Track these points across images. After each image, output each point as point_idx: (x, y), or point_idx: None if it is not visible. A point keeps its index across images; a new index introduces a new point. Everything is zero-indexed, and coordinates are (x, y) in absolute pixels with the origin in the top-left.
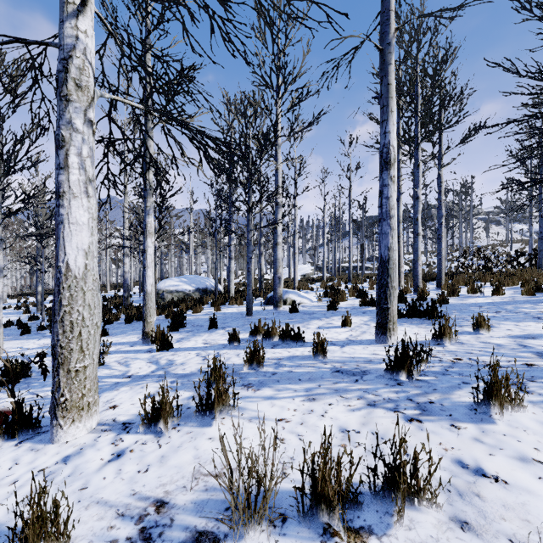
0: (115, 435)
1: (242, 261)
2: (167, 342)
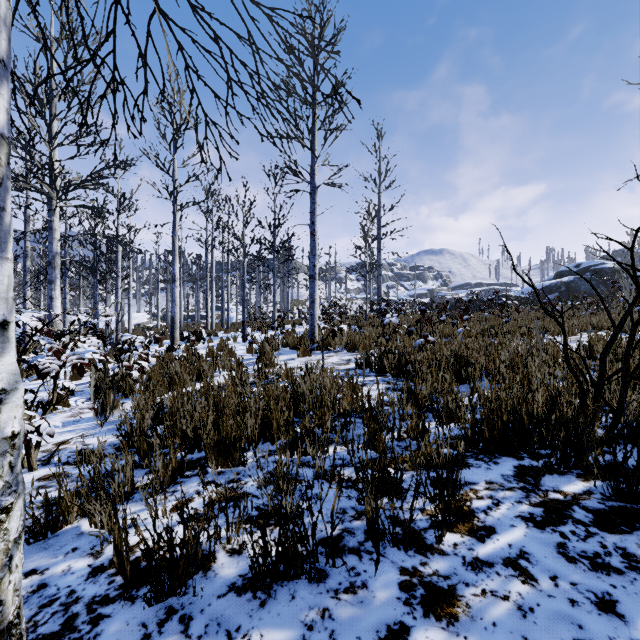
0: None
1: None
2: None
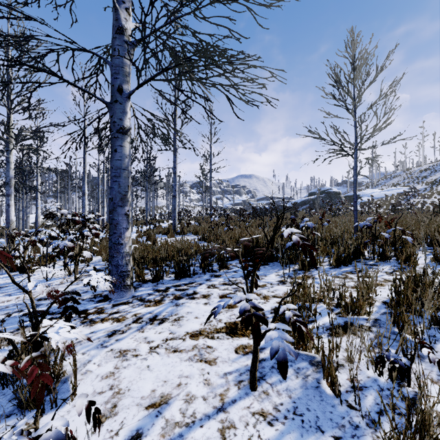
0: None
1: None
2: None
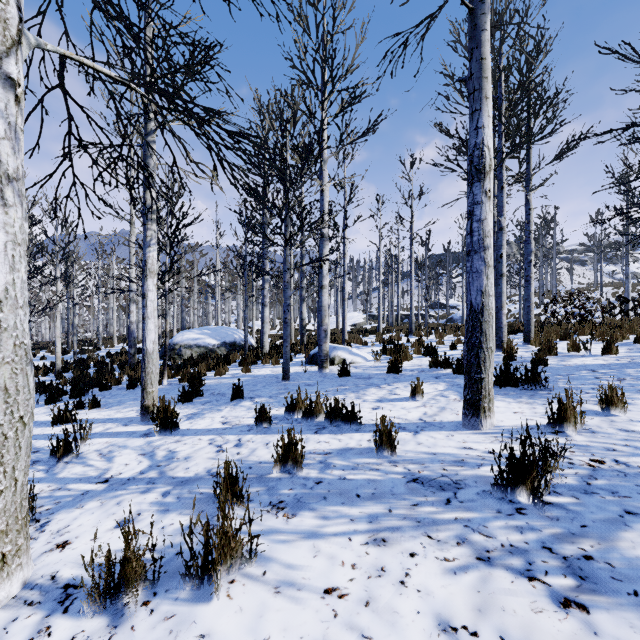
0: (42, 617)
1: (280, 308)
2: (171, 422)
